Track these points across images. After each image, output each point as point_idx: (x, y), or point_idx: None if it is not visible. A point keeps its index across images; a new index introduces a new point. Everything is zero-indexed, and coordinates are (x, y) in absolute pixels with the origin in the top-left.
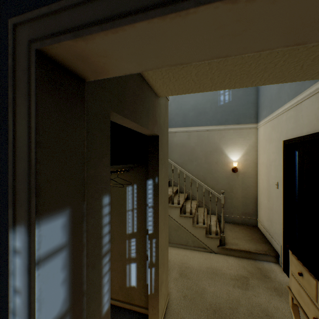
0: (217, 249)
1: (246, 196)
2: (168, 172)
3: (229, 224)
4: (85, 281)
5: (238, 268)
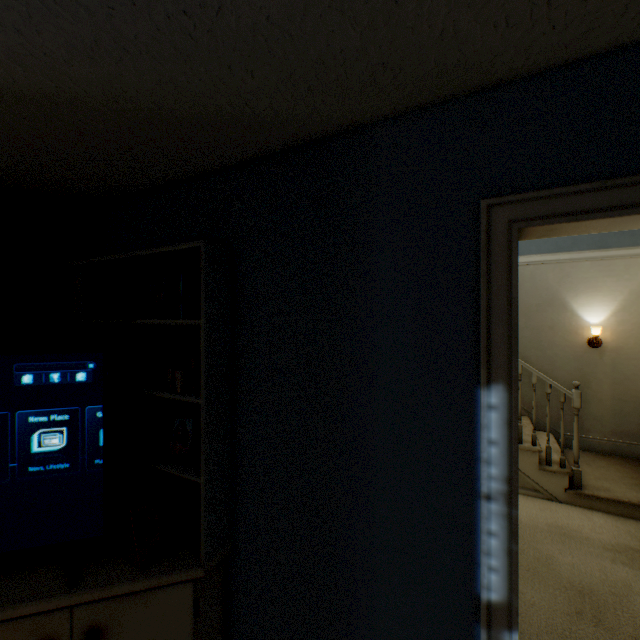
0: (563, 495)
1: (622, 396)
2: None
3: (581, 451)
4: None
5: (616, 534)
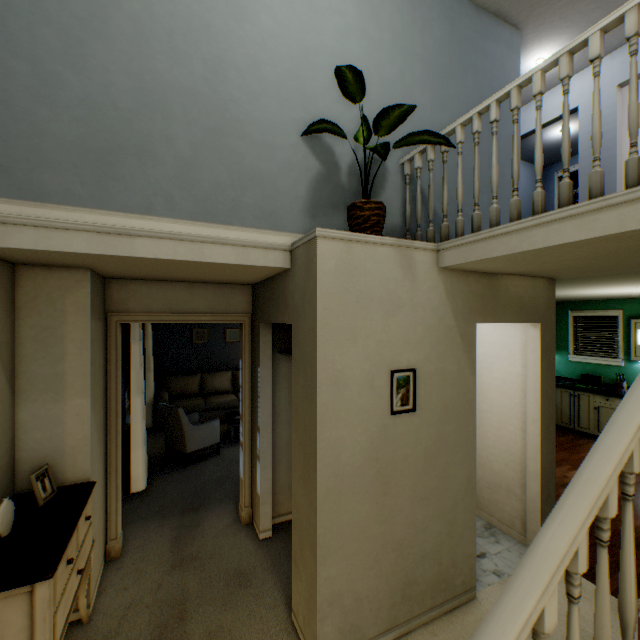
0: None
1: None
2: (317, 396)
3: None
4: (243, 385)
5: None
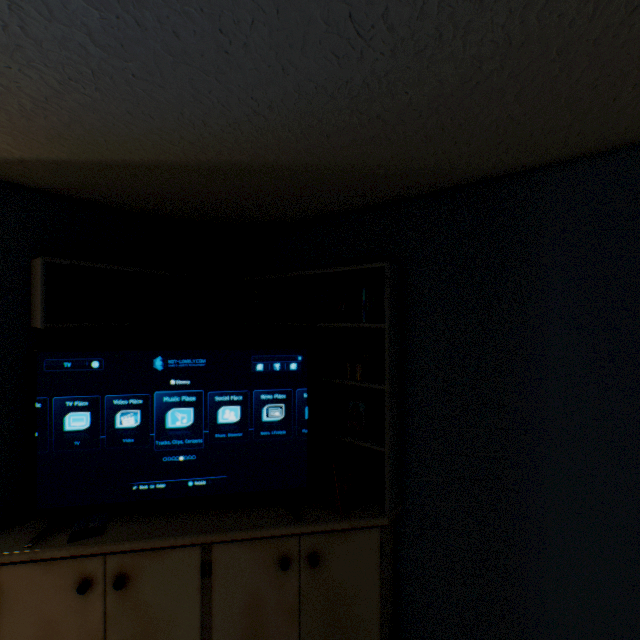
0: None
1: None
2: None
3: None
4: None
5: None
